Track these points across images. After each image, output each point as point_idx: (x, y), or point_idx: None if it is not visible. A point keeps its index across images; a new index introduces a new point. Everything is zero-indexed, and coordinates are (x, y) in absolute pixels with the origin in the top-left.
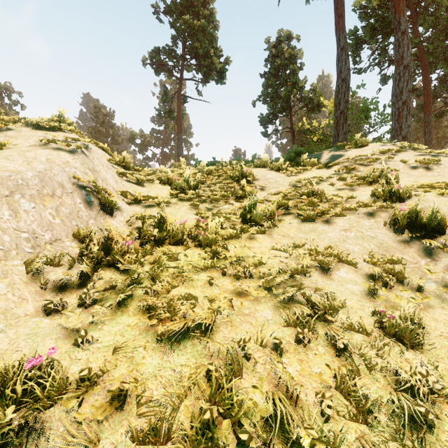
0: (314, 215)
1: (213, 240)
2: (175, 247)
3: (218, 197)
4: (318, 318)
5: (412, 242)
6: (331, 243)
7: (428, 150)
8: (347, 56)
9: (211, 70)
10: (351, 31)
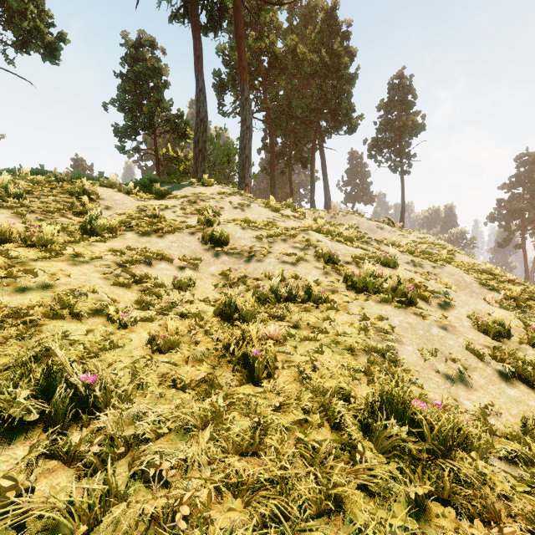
0: (151, 231)
1: (49, 242)
2: (2, 245)
3: (52, 209)
4: (136, 283)
5: (210, 249)
6: (160, 249)
7: (251, 197)
8: (205, 99)
9: (34, 37)
10: (215, 71)
